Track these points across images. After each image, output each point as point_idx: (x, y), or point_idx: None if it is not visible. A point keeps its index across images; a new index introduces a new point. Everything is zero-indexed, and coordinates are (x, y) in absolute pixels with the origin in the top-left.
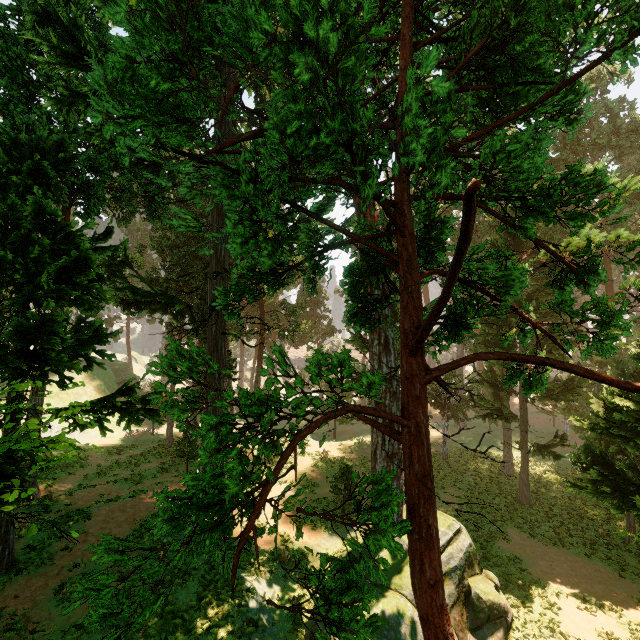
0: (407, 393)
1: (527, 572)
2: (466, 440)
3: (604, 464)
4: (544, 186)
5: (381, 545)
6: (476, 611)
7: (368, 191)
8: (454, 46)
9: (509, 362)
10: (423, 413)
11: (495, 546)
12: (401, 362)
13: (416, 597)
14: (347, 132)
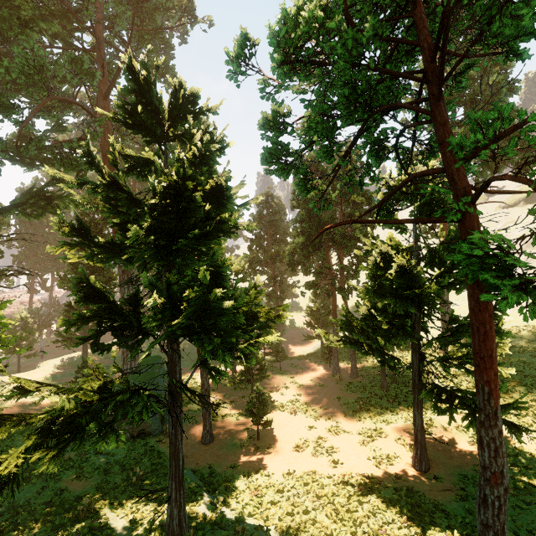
0: None
1: (184, 375)
2: None
3: None
4: None
5: None
6: None
7: None
8: None
9: None
10: None
11: None
12: None
13: None
14: None
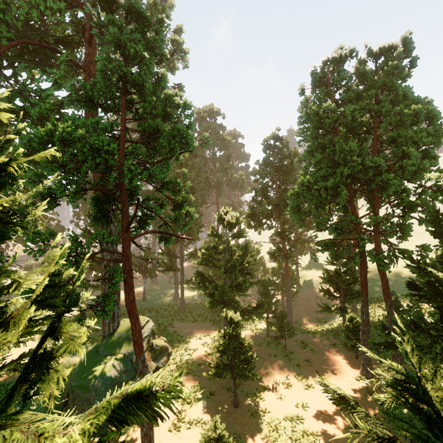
0: (124, 245)
1: (180, 335)
2: (157, 289)
3: (202, 276)
4: (166, 182)
5: (117, 281)
6: (155, 351)
7: (111, 180)
8: (141, 123)
9: (175, 242)
10: (129, 251)
11: (167, 331)
12: (122, 235)
13: (127, 306)
14: (105, 163)
